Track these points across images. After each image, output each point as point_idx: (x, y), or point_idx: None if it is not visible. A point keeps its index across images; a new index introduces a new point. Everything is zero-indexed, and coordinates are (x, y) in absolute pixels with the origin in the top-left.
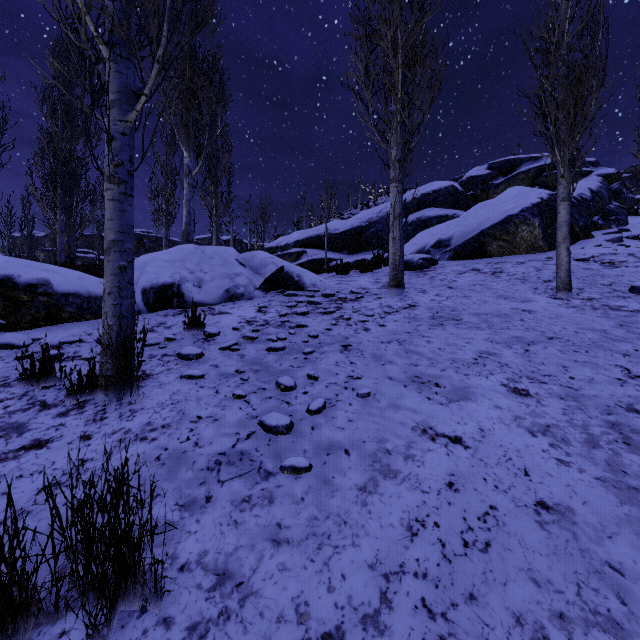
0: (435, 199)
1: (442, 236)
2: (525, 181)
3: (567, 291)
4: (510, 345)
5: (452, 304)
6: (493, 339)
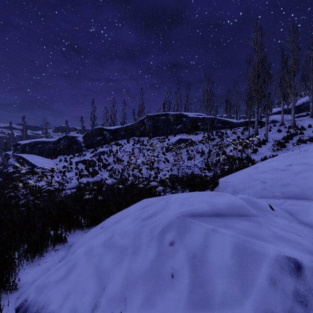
0: None
1: None
2: None
3: None
4: None
5: None
6: None
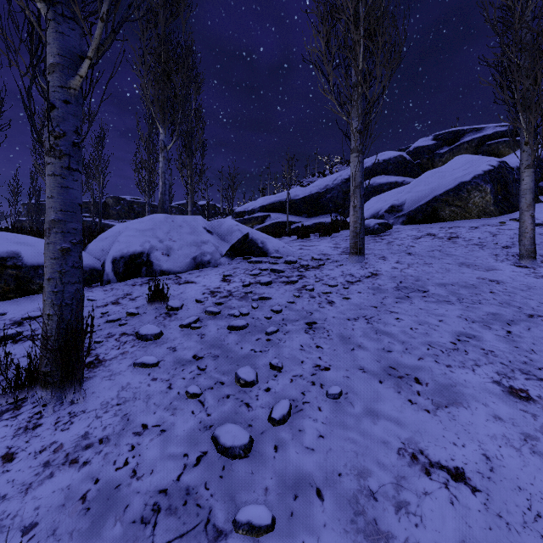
0: (385, 167)
1: (395, 202)
2: (468, 150)
3: (532, 259)
4: (488, 325)
5: (415, 273)
6: (467, 316)
